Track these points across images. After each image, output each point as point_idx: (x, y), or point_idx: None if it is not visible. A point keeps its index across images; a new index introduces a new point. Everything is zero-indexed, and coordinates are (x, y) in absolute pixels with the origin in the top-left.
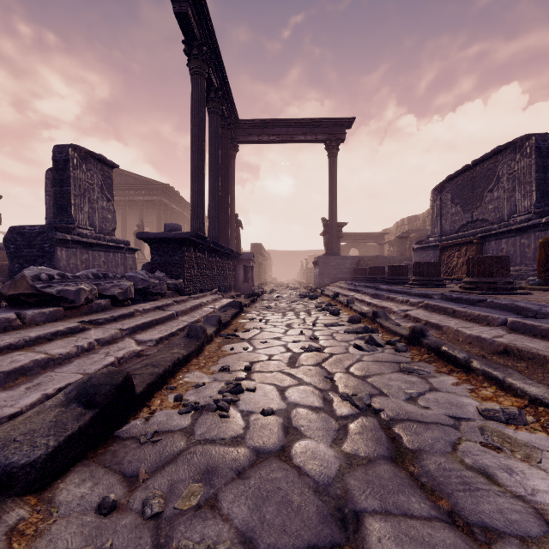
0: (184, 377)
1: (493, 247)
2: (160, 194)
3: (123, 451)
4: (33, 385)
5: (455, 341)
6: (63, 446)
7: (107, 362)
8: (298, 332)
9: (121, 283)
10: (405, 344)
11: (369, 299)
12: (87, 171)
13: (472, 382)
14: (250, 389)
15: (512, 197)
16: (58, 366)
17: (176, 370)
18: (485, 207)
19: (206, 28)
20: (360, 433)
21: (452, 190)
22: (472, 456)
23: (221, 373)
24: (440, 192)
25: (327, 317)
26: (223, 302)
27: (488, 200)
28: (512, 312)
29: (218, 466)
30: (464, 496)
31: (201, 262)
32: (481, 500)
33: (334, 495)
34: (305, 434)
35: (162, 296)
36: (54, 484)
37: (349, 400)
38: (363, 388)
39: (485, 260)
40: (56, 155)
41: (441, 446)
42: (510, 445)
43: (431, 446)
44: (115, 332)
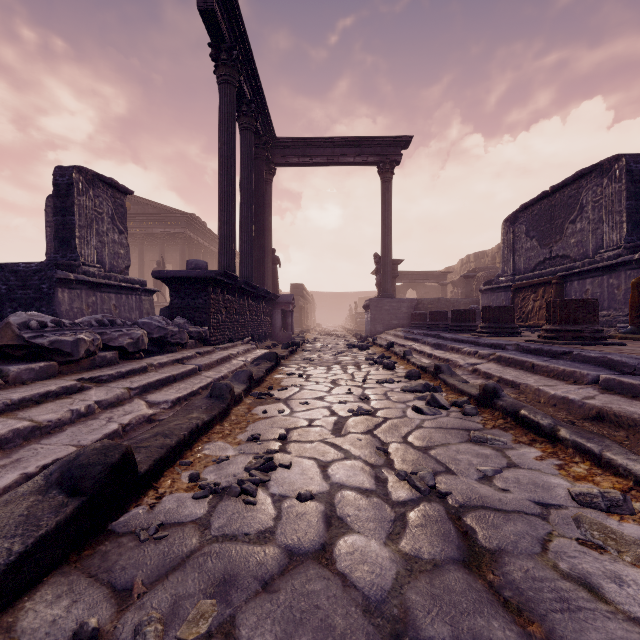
0: (204, 448)
1: (576, 288)
2: (184, 225)
3: (117, 552)
4: (10, 462)
5: (536, 403)
6: (32, 551)
7: (109, 430)
8: (346, 390)
9: (131, 331)
10: (475, 406)
11: (429, 350)
12: (95, 198)
13: (559, 455)
14: (284, 465)
15: (598, 229)
16: (46, 436)
17: (194, 439)
18: (567, 241)
19: (236, 29)
20: (423, 526)
21: (527, 220)
22: (567, 559)
23: (250, 444)
24: (513, 224)
25: (380, 372)
26: (256, 353)
27: (570, 232)
28: (604, 367)
29: (238, 573)
30: (562, 619)
31: (230, 306)
32: (586, 625)
33: (389, 616)
34: (353, 527)
35: (183, 346)
36: (18, 603)
37: (408, 480)
38: (425, 463)
39: (570, 304)
40: (57, 179)
41: (527, 544)
42: (616, 543)
43: (514, 545)
44: (121, 392)
